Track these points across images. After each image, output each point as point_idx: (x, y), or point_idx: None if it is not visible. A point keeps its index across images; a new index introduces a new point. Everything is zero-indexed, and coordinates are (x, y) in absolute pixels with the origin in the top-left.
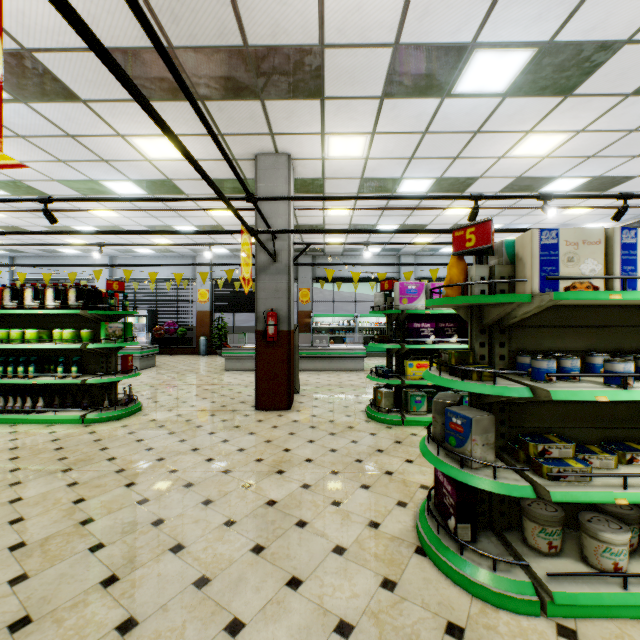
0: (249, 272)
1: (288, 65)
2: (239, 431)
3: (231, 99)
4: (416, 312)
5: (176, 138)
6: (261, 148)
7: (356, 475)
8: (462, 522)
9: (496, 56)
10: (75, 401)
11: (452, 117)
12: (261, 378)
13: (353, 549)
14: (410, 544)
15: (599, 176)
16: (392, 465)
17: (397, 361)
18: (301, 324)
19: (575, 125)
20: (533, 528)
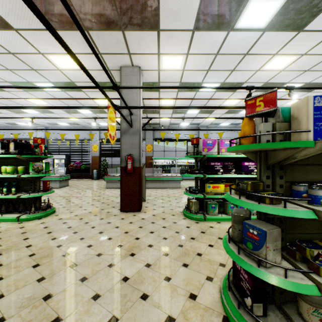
0: (114, 131)
1: (138, 6)
2: (110, 226)
3: (104, 30)
4: (212, 156)
5: (46, 21)
6: (123, 63)
7: (179, 256)
8: (256, 302)
9: (262, 2)
10: (15, 208)
11: (233, 44)
12: (124, 194)
13: (180, 319)
14: (218, 314)
15: (309, 82)
16: (201, 248)
17: (201, 184)
18: (147, 163)
19: (301, 50)
20: (308, 308)
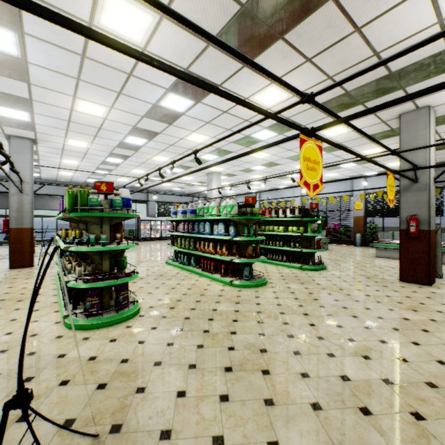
0: (392, 195)
1: (421, 67)
2: (386, 288)
3: (380, 96)
4: None
5: (356, 154)
6: (403, 110)
7: None
8: None
9: None
10: (296, 259)
11: None
12: (404, 261)
13: None
14: None
15: None
16: None
17: None
18: None
19: None
20: None
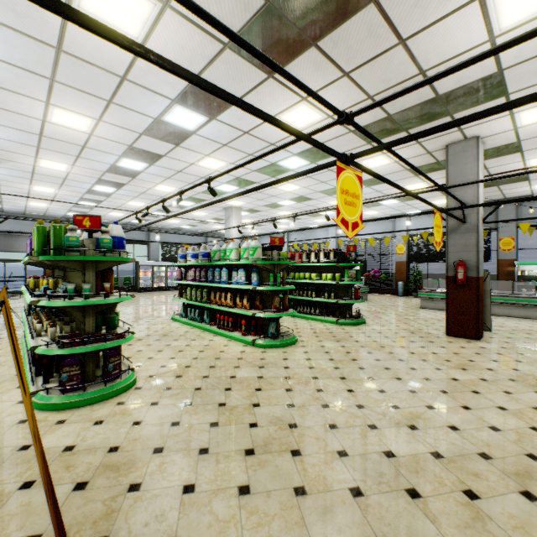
0: (439, 237)
1: (471, 91)
2: (432, 344)
3: (426, 123)
4: None
5: (400, 187)
6: (451, 140)
7: (533, 386)
8: None
9: None
10: (331, 312)
11: None
12: (451, 312)
13: (513, 411)
14: None
15: None
16: None
17: None
18: (501, 272)
19: None
20: None
